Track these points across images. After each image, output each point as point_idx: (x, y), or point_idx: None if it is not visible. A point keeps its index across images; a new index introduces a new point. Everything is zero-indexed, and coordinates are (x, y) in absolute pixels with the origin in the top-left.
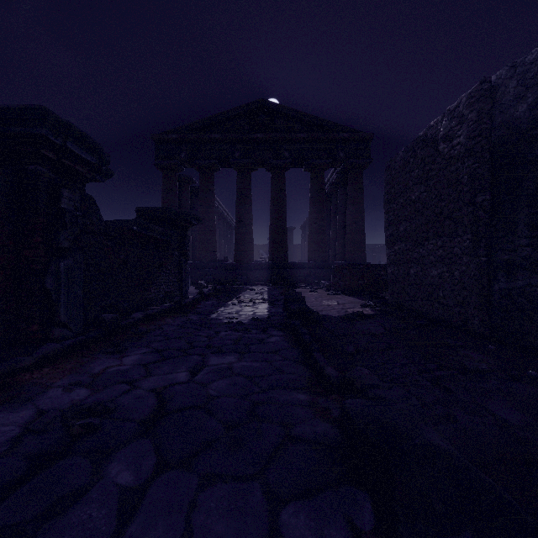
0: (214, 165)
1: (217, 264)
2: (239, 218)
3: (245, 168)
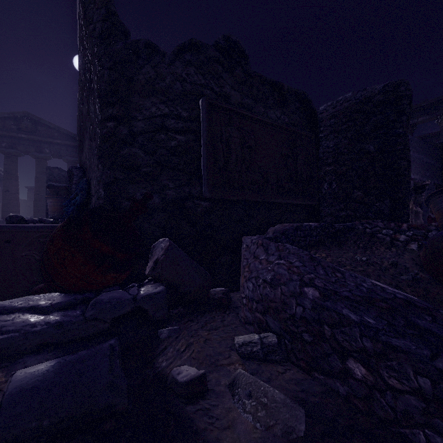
0: None
1: None
2: (6, 189)
3: (12, 155)
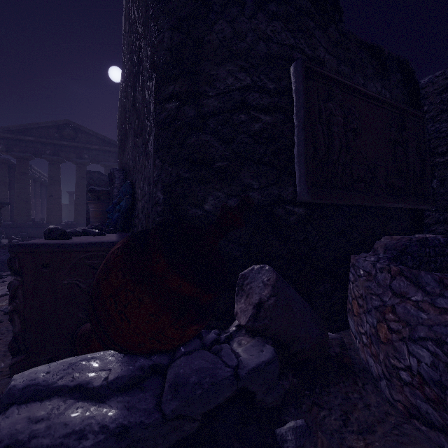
0: (29, 156)
1: (31, 224)
2: (50, 194)
3: (55, 161)
